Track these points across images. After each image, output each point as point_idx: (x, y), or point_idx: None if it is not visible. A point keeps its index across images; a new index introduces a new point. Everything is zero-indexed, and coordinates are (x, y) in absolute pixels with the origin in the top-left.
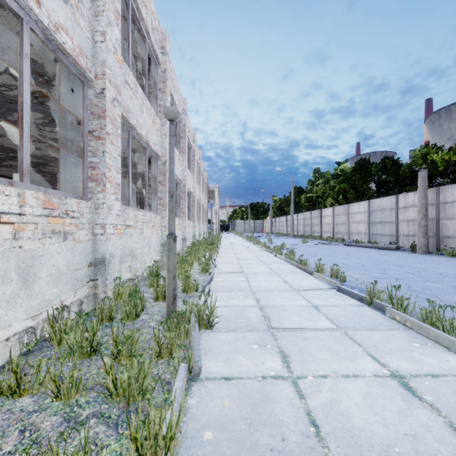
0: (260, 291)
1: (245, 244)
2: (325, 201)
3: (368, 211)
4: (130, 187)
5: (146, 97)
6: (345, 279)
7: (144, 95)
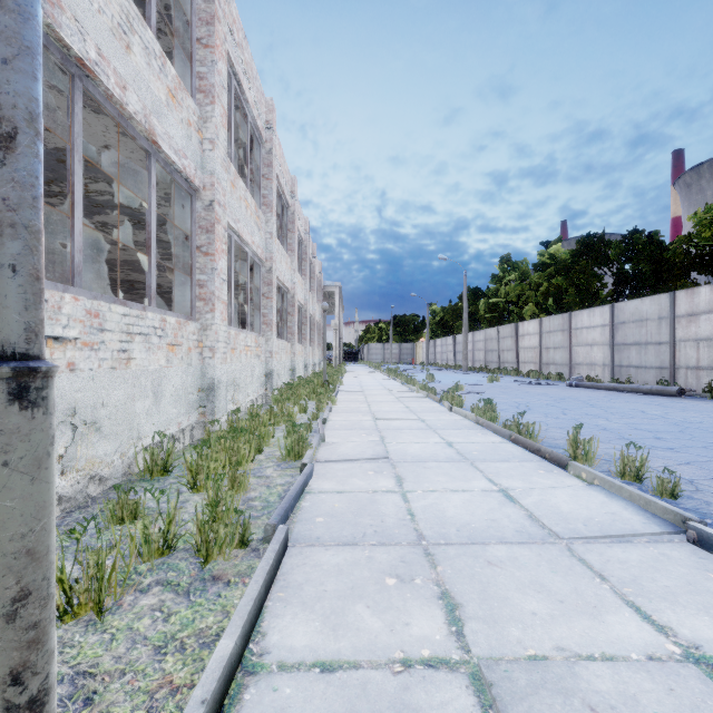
0: (447, 541)
1: (386, 384)
2: (523, 310)
3: (611, 325)
4: (74, 231)
5: (150, 28)
6: (679, 491)
7: (147, 23)
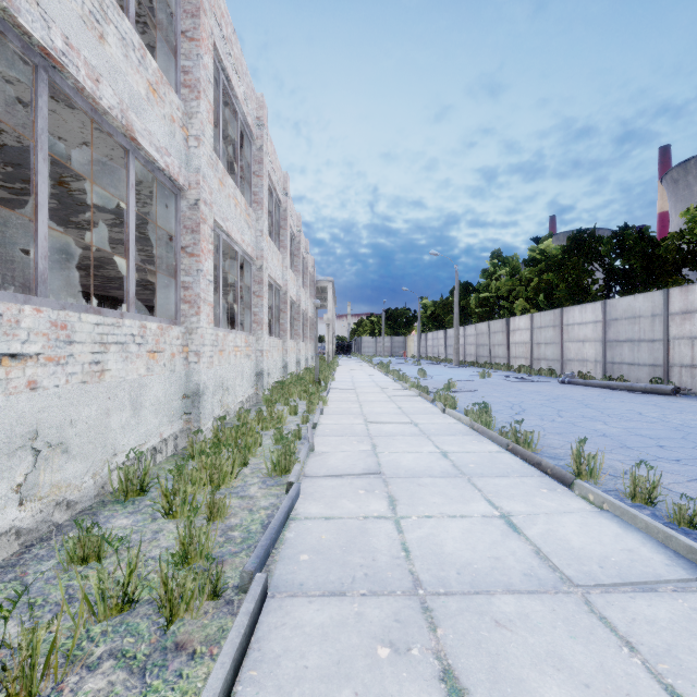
0: (447, 590)
1: (378, 380)
2: (514, 305)
3: (603, 321)
4: (38, 236)
5: (129, 19)
6: None
7: (125, 13)
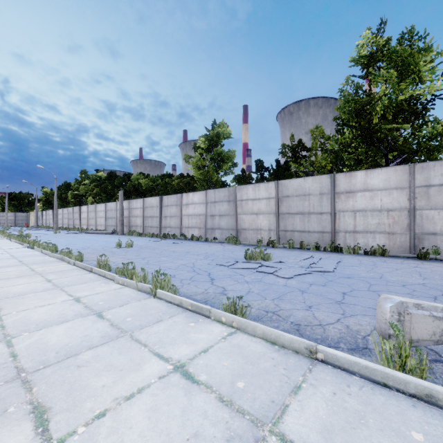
0: None
1: None
2: (87, 200)
3: (105, 210)
4: None
5: None
6: None
7: None
